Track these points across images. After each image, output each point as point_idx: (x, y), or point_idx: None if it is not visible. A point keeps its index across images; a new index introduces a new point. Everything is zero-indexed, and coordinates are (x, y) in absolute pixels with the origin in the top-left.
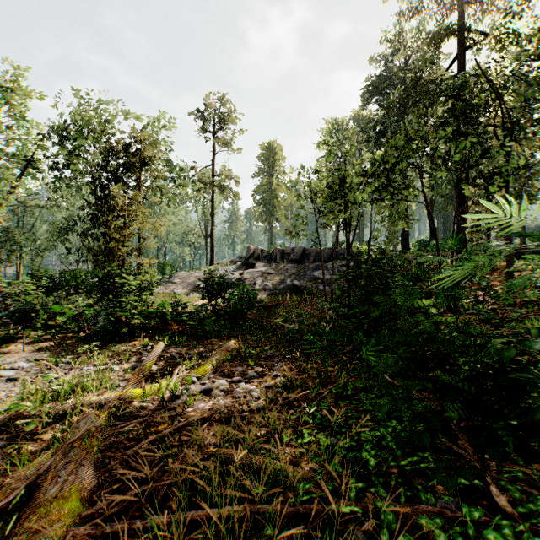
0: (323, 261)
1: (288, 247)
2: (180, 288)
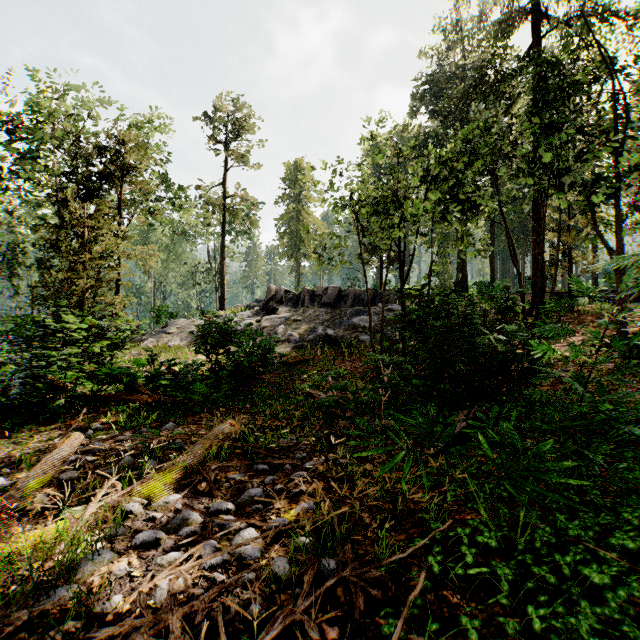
0: (364, 305)
1: (320, 287)
2: (177, 341)
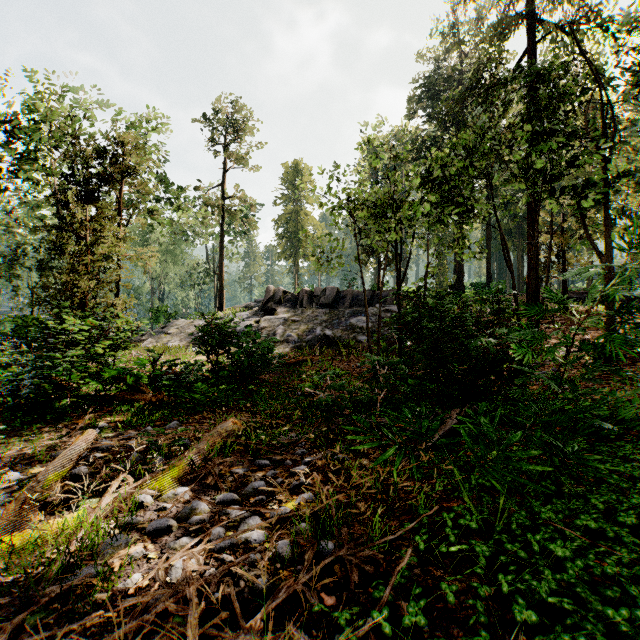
0: (362, 306)
1: (318, 288)
2: (177, 341)
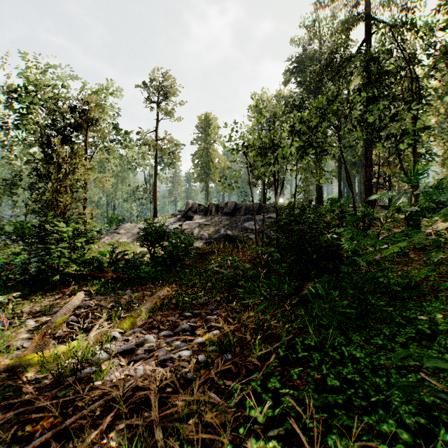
0: (252, 214)
1: (222, 202)
2: (125, 238)
